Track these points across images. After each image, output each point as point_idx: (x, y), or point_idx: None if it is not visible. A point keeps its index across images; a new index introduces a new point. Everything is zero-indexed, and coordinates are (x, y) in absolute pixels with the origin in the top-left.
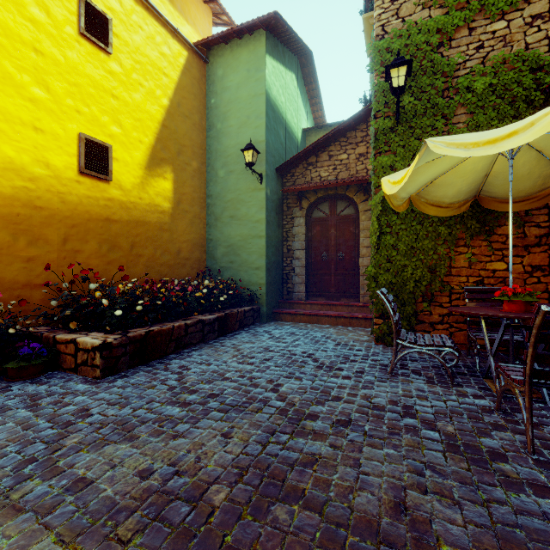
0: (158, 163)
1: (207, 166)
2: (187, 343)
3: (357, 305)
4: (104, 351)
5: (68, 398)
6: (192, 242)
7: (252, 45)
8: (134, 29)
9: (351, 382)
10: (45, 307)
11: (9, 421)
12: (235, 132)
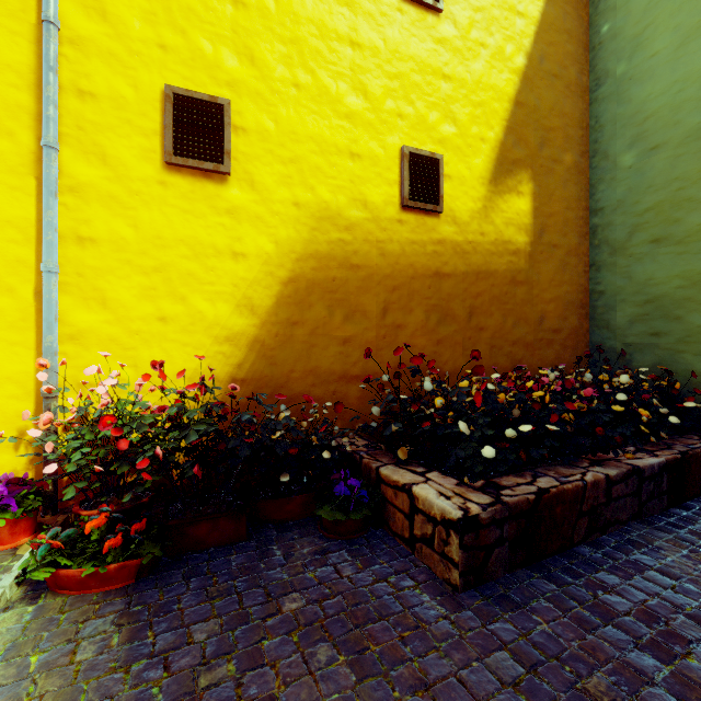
0: (508, 170)
1: (591, 156)
2: (609, 519)
3: None
4: (465, 534)
5: (412, 646)
6: (563, 301)
7: None
8: None
9: None
10: (361, 408)
11: (319, 695)
12: (665, 63)
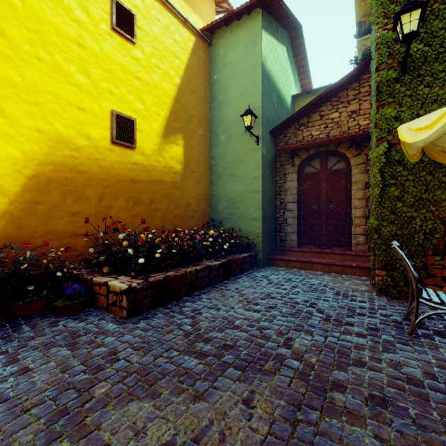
0: (172, 132)
1: (210, 132)
2: (197, 286)
3: (350, 254)
4: (129, 295)
5: (100, 338)
6: (198, 197)
7: (249, 23)
8: (153, 22)
9: (367, 342)
10: (86, 252)
11: (52, 360)
12: (234, 102)
